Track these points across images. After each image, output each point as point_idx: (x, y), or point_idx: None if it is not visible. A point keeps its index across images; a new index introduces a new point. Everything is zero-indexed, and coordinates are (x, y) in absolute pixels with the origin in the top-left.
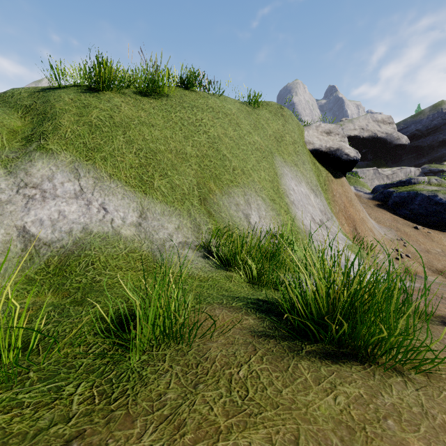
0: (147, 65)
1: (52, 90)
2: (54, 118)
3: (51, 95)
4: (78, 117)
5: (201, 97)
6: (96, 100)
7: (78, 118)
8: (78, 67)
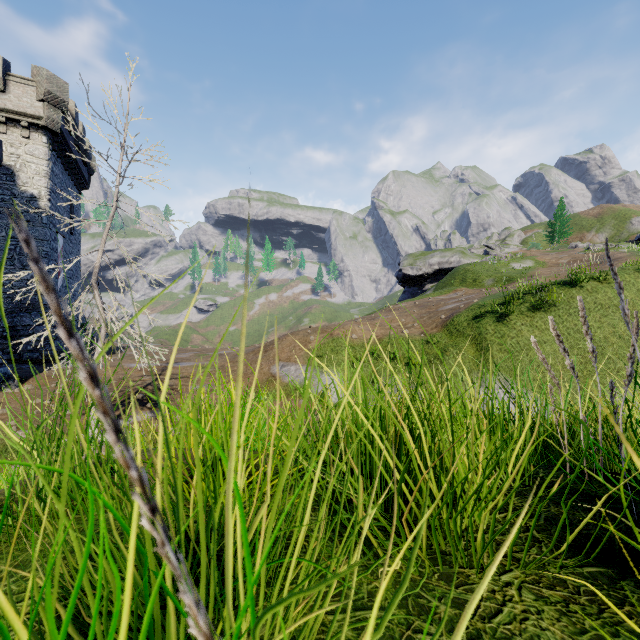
0: (537, 279)
1: (479, 320)
2: (488, 348)
3: (480, 326)
4: (500, 346)
5: (588, 293)
6: (507, 329)
7: (500, 347)
8: (492, 303)
